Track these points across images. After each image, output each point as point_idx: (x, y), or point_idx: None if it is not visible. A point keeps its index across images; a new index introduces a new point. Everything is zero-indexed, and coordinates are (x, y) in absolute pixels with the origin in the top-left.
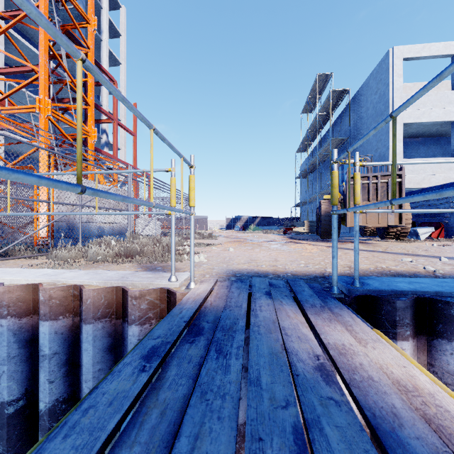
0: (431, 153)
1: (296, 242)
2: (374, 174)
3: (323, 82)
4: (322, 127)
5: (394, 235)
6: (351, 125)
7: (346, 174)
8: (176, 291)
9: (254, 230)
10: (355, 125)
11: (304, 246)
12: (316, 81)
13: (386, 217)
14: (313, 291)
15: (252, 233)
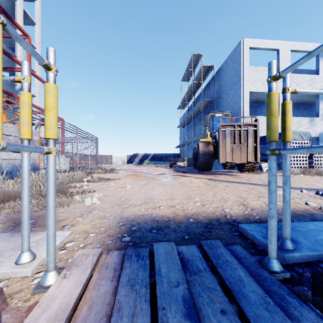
0: (263, 114)
1: (182, 175)
2: (238, 123)
3: (196, 60)
4: (195, 92)
5: (249, 168)
6: (215, 91)
7: (219, 123)
8: (4, 308)
9: (148, 164)
10: (217, 91)
11: (191, 179)
12: (192, 58)
13: (246, 156)
14: (248, 271)
15: (146, 167)
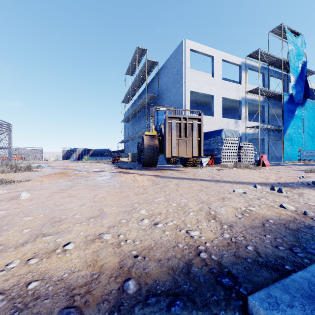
0: None
1: (124, 172)
2: (184, 116)
3: (140, 54)
4: (140, 86)
5: (192, 163)
6: (159, 87)
7: (165, 114)
8: None
9: (88, 160)
10: (161, 88)
11: (134, 177)
12: (136, 52)
13: (191, 150)
14: None
15: (84, 163)
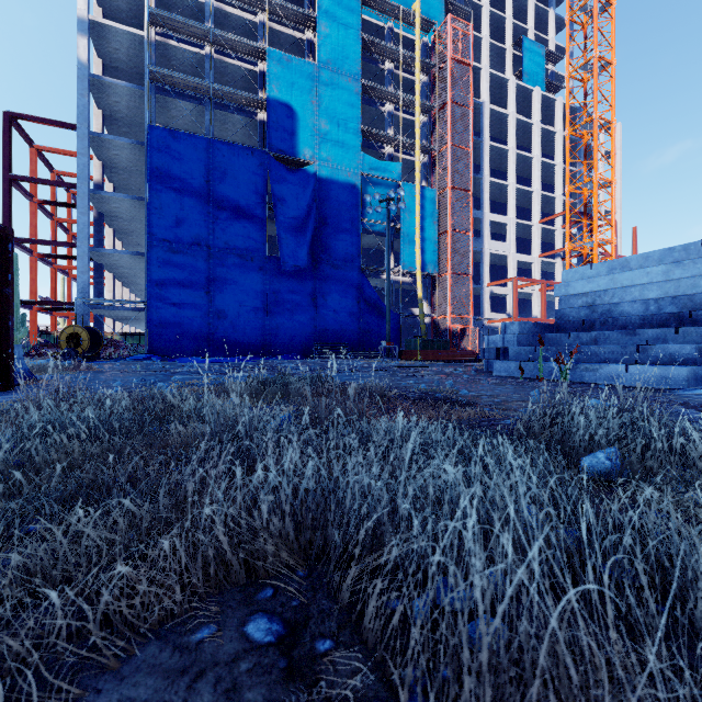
0: None
1: None
2: None
3: None
4: None
5: None
6: None
7: None
8: None
9: None
10: None
11: None
12: None
13: None
14: None
15: None
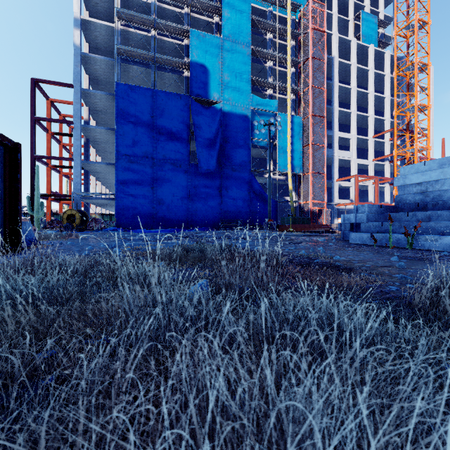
0: None
1: None
2: None
3: None
4: None
5: None
6: None
7: None
8: None
9: None
10: None
11: None
12: None
13: None
14: None
15: None
